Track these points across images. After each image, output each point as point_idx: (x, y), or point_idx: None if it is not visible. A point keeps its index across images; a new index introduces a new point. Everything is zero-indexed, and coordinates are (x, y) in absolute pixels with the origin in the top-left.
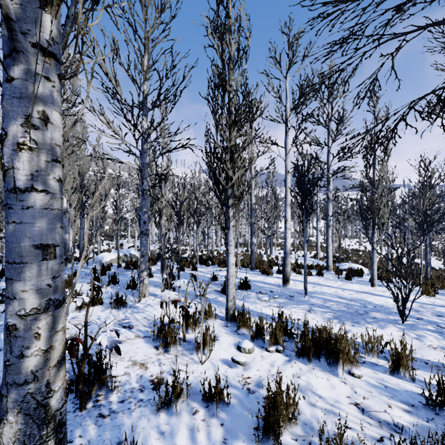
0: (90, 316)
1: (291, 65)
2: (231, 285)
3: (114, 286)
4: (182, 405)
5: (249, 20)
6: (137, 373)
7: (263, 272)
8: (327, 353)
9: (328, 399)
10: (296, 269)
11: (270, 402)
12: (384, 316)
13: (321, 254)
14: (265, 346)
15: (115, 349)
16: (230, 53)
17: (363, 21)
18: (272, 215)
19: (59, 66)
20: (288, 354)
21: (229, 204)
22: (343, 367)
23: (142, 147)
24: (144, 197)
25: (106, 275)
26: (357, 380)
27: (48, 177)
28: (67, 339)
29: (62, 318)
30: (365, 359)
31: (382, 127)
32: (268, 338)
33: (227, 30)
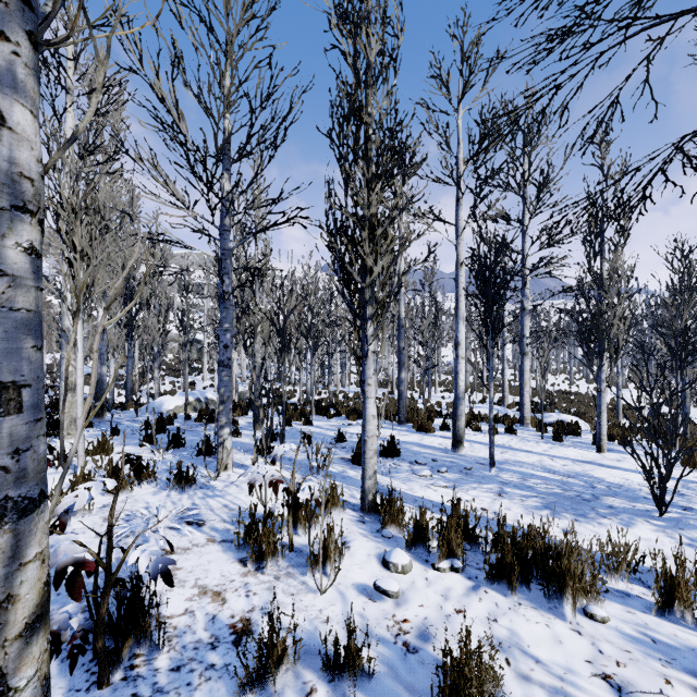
0: (134, 504)
1: (466, 89)
2: (370, 452)
3: (177, 450)
4: (286, 677)
5: (401, 4)
6: (207, 611)
7: (419, 429)
8: (544, 576)
9: (552, 666)
10: (472, 423)
11: (452, 682)
12: (627, 503)
13: (509, 399)
14: (430, 560)
15: (162, 576)
16: (368, 60)
17: (596, 1)
18: (431, 337)
19: (31, 15)
20: (473, 576)
21: (368, 315)
22: (575, 603)
23: (221, 223)
24: (226, 304)
25: (165, 433)
26: (601, 627)
27: (2, 242)
28: (67, 564)
29: (37, 534)
30: (606, 583)
31: (626, 184)
32: (435, 544)
33: (363, 19)
